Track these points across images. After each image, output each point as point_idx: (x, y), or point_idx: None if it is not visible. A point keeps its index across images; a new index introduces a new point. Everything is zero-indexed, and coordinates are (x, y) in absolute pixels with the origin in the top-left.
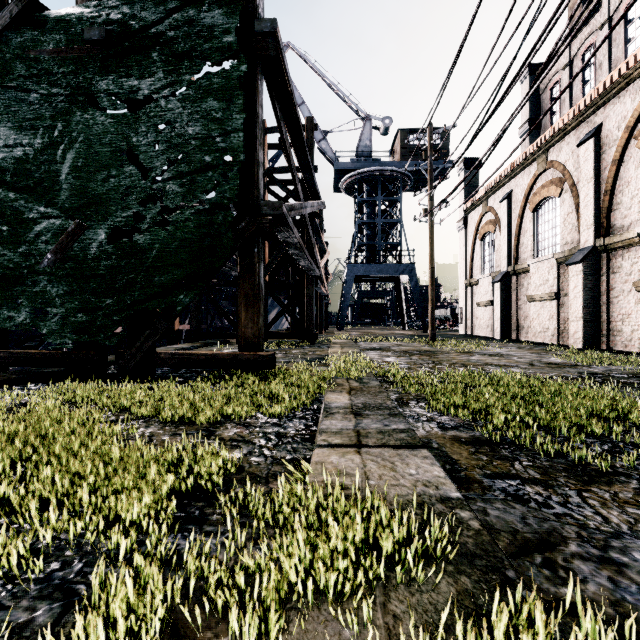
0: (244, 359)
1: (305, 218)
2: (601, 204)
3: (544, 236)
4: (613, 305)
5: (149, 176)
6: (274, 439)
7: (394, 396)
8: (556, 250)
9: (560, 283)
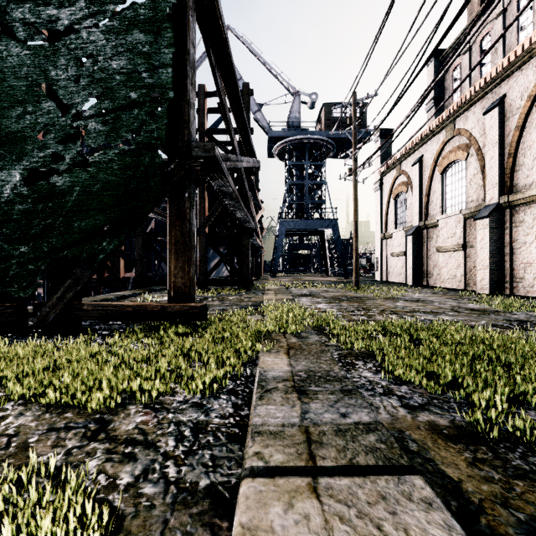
0: (174, 311)
1: (241, 172)
2: (505, 165)
3: (451, 195)
4: (516, 255)
5: (69, 113)
6: (188, 437)
7: (336, 353)
8: (462, 207)
9: (466, 236)
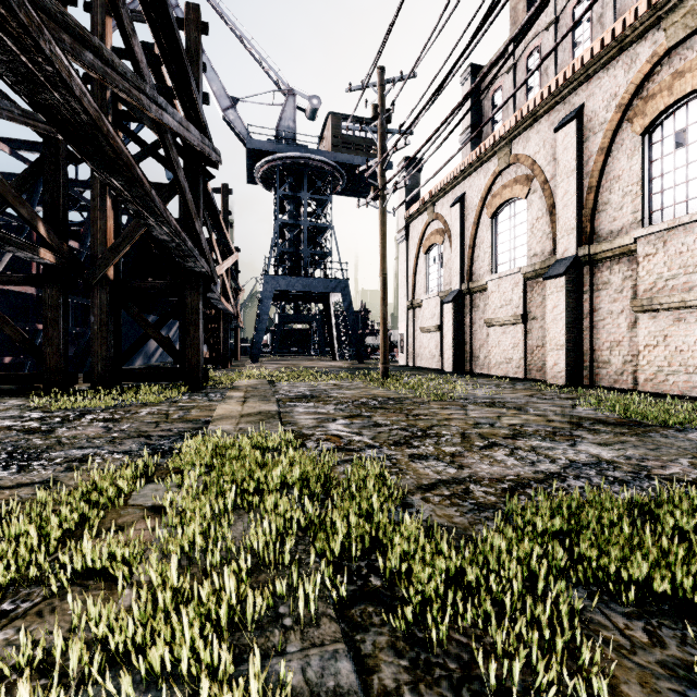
0: None
1: (164, 139)
2: (583, 204)
3: (505, 247)
4: (598, 330)
5: None
6: None
7: None
8: (520, 264)
9: (527, 303)
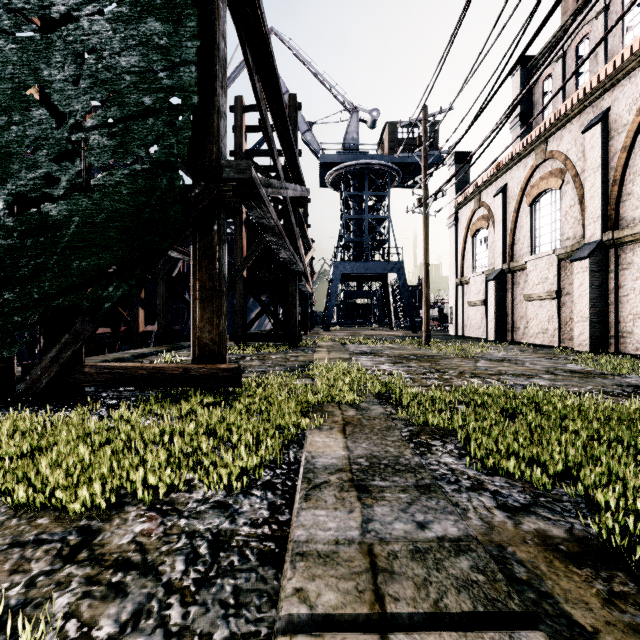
0: (199, 374)
1: (286, 202)
2: (609, 195)
3: (542, 231)
4: (622, 304)
5: (66, 123)
6: (204, 557)
7: (406, 430)
8: (556, 246)
9: (561, 281)
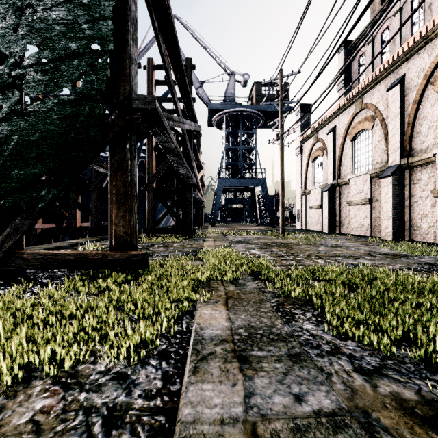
0: (114, 259)
1: (184, 133)
2: (404, 133)
3: (360, 158)
4: (414, 208)
5: (7, 62)
6: (96, 437)
7: (274, 301)
8: (369, 168)
9: (372, 192)
